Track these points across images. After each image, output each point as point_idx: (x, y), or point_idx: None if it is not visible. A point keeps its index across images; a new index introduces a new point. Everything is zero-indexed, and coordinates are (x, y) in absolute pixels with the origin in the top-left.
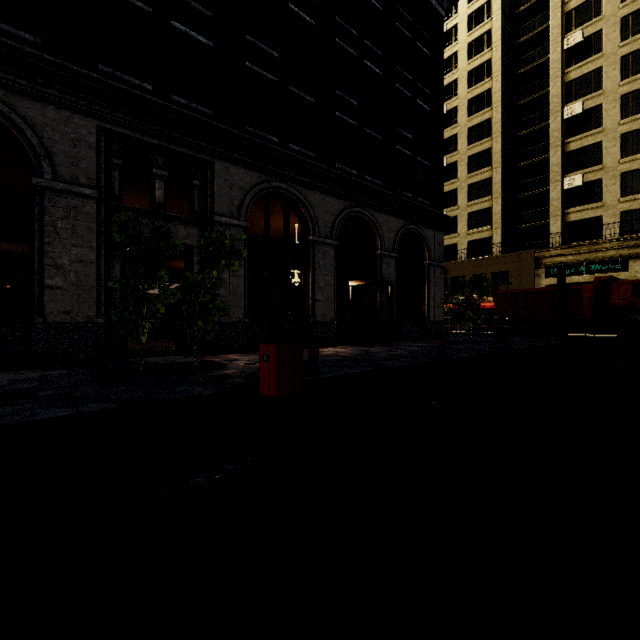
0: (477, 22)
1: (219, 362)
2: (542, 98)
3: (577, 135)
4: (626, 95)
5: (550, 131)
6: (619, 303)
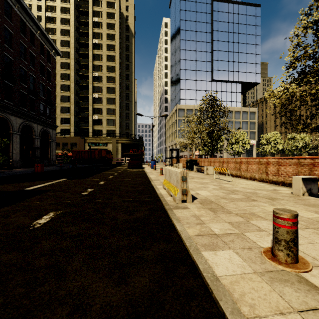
0: (65, 45)
1: (0, 171)
2: (87, 86)
3: (96, 103)
4: (108, 98)
5: (89, 99)
6: (103, 155)
